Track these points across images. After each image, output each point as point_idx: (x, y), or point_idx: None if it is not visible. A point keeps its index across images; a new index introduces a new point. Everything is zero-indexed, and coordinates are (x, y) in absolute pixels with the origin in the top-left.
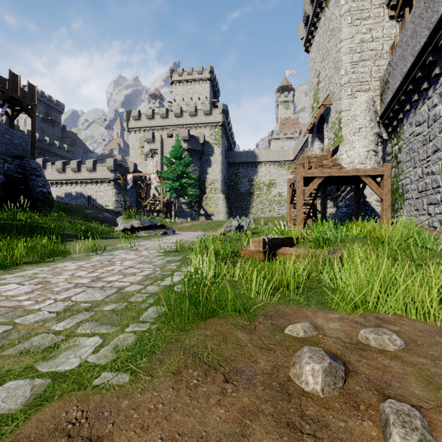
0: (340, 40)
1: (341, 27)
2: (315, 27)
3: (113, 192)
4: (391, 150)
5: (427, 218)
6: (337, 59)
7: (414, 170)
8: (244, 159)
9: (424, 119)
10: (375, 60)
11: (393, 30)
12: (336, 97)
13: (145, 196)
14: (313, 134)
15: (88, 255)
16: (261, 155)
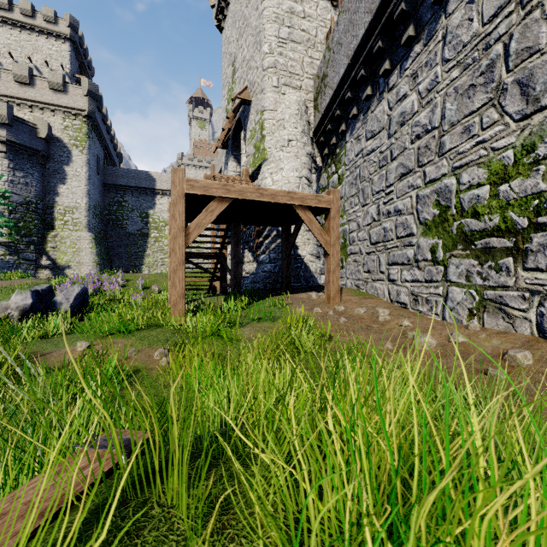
0: None
1: None
2: None
3: None
4: (328, 183)
5: (388, 287)
6: (258, 29)
7: (364, 210)
8: (134, 182)
9: (382, 125)
10: (308, 47)
11: (328, 14)
12: (257, 89)
13: None
14: (228, 150)
15: None
16: (161, 179)
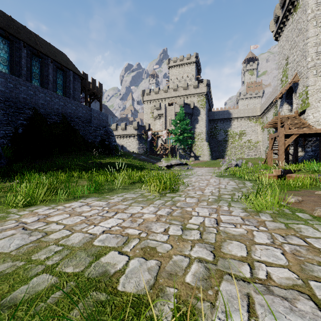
0: (307, 37)
1: (308, 29)
2: (284, 24)
3: (136, 142)
4: None
5: None
6: (304, 50)
7: None
8: (221, 117)
9: None
10: None
11: None
12: (303, 76)
13: (156, 145)
14: (282, 99)
15: (184, 176)
16: (234, 112)
